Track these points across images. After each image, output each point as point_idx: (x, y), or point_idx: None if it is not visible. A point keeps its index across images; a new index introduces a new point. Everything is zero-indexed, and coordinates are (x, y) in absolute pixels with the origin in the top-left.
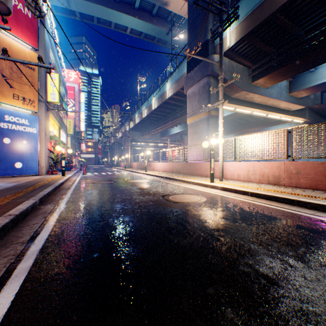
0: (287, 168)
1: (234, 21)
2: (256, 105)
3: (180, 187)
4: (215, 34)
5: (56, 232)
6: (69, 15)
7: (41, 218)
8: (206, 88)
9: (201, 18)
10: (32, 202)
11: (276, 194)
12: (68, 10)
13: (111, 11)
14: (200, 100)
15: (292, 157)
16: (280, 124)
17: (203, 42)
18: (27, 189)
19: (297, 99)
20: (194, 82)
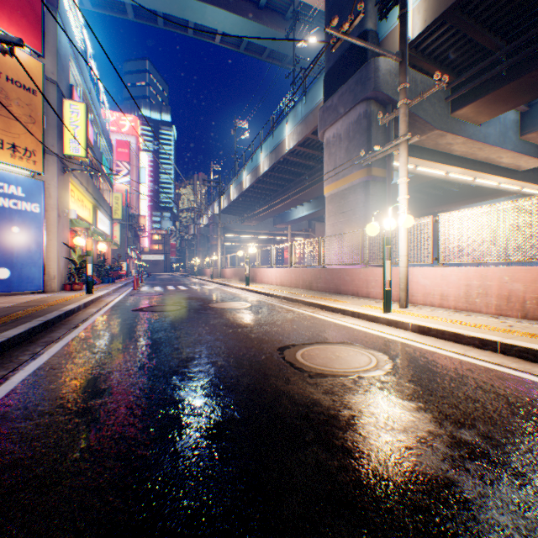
0: None
1: None
2: (456, 159)
3: (316, 323)
4: (389, 1)
5: None
6: (114, 12)
7: None
8: (362, 125)
9: None
10: None
11: None
12: (112, 3)
13: (186, 1)
14: (351, 149)
15: None
16: (491, 198)
17: (356, 35)
18: None
19: (535, 148)
20: (338, 116)
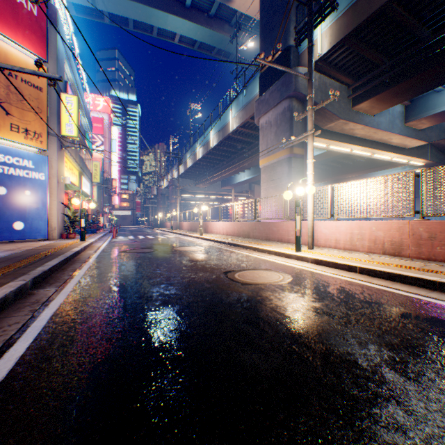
0: (413, 230)
1: (330, 13)
2: (357, 140)
3: (250, 259)
4: (302, 35)
5: (42, 341)
6: (94, 17)
7: (26, 312)
8: (286, 116)
9: (279, 16)
10: (18, 285)
11: (402, 271)
12: (92, 10)
13: (152, 11)
14: (279, 133)
15: (421, 213)
16: (390, 167)
17: (282, 49)
18: (21, 261)
19: (417, 132)
20: (269, 108)
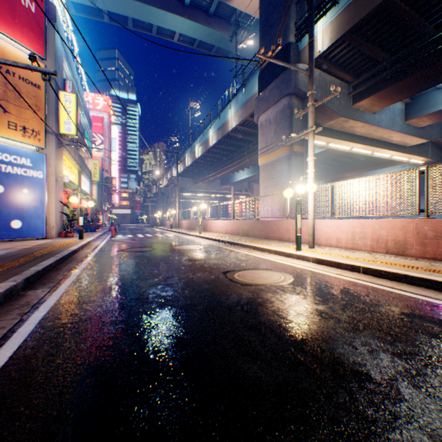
0: (418, 229)
1: (331, 7)
2: (358, 138)
3: (250, 258)
4: (302, 30)
5: (27, 348)
6: (93, 16)
7: (14, 316)
8: (286, 113)
9: (279, 12)
10: (7, 286)
11: (408, 271)
12: (92, 9)
13: (151, 10)
14: (278, 131)
15: (427, 211)
16: (389, 166)
17: (282, 46)
18: (16, 261)
19: (417, 129)
20: (269, 105)
